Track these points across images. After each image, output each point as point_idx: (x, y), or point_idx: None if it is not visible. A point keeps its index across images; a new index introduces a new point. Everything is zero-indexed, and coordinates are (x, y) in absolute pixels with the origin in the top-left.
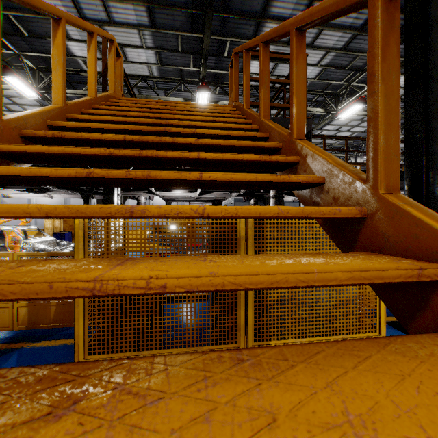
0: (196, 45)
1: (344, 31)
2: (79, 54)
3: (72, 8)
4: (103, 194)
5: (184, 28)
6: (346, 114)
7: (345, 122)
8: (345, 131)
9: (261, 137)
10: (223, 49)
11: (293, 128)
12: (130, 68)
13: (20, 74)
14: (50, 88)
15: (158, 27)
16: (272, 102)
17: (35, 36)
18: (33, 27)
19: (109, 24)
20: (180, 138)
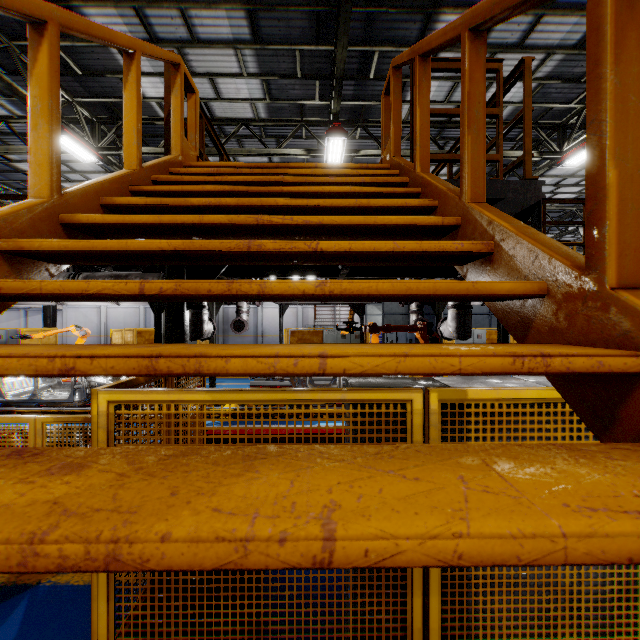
0: (324, 64)
1: (584, 13)
2: (152, 94)
3: (138, 25)
4: (166, 327)
5: (305, 38)
6: (579, 158)
7: (573, 170)
8: (572, 185)
9: (475, 251)
10: (367, 67)
11: (606, 255)
12: (225, 109)
13: (73, 131)
14: (114, 147)
15: (265, 41)
16: (456, 150)
17: (91, 73)
18: (86, 61)
19: (191, 45)
20: (277, 282)
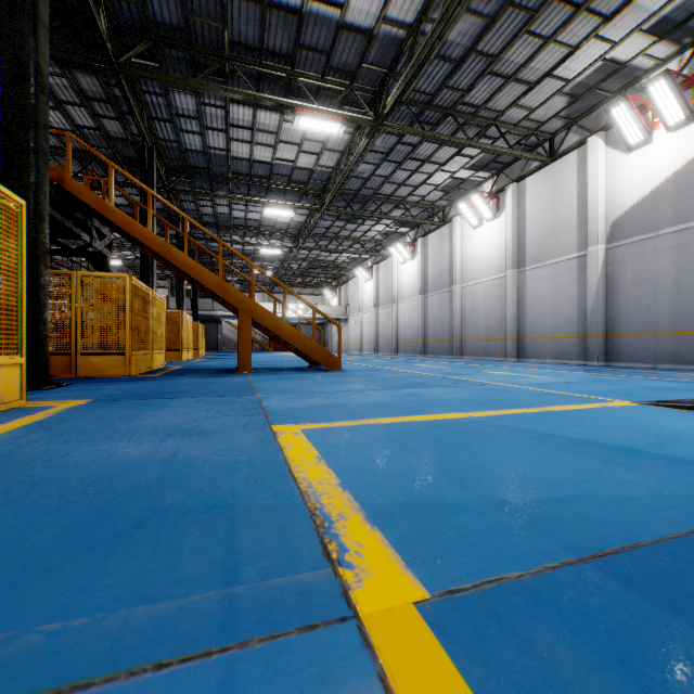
0: None
1: None
2: None
3: None
4: None
5: None
6: None
7: None
8: None
9: None
10: None
11: None
12: None
13: None
14: None
15: None
16: None
17: None
18: None
19: None
20: None
